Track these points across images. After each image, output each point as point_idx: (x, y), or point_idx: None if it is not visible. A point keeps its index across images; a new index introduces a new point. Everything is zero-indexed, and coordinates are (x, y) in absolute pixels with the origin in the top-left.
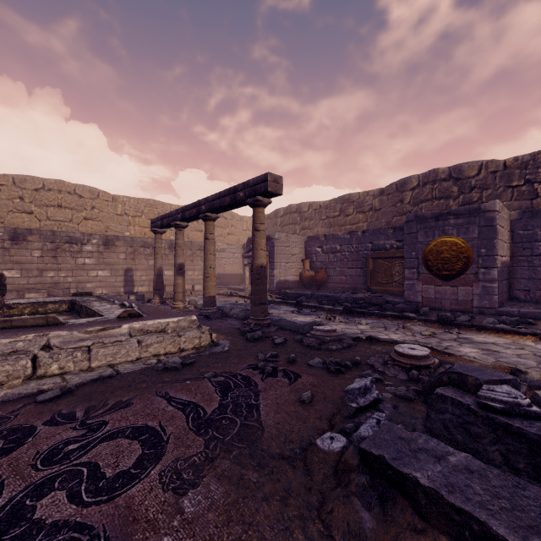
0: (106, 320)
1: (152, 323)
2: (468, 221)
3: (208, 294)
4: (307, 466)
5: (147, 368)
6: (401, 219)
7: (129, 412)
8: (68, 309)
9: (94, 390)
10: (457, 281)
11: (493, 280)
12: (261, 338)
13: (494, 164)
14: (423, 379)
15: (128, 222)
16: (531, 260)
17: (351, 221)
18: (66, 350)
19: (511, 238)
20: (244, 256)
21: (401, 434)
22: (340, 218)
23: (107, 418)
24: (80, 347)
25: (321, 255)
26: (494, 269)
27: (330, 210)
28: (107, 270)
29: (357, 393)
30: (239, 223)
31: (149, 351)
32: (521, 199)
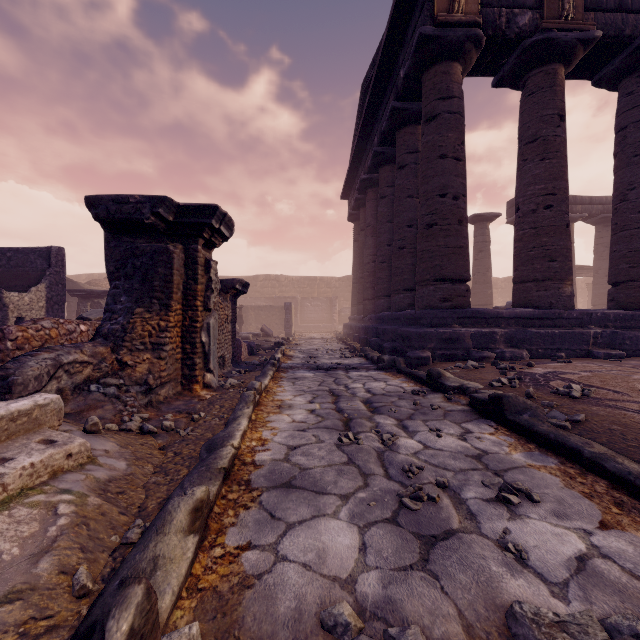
0: None
1: None
2: None
3: None
4: None
5: None
6: None
7: None
8: None
9: None
10: None
11: None
12: None
13: None
14: None
15: None
16: None
17: None
18: None
19: None
20: None
21: None
22: None
23: None
24: None
25: None
26: None
27: None
28: None
29: None
30: None
31: None
32: None
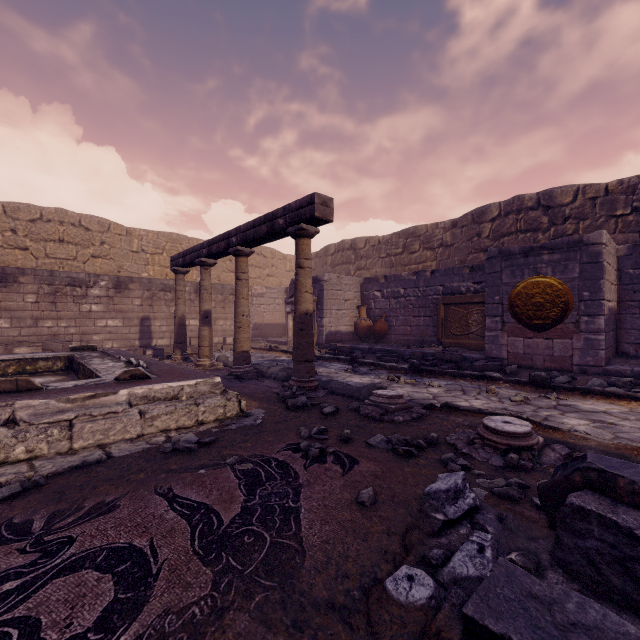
0: (99, 384)
1: (161, 387)
2: (567, 257)
3: (240, 349)
4: (371, 626)
5: (151, 448)
6: (479, 257)
7: (110, 522)
8: (64, 368)
9: (69, 484)
10: (553, 332)
11: (598, 330)
12: (306, 406)
13: (593, 188)
14: (525, 466)
15: (146, 261)
16: None
17: (416, 259)
18: (37, 426)
19: (619, 279)
20: (287, 302)
21: (532, 588)
22: (403, 256)
23: (76, 533)
24: (58, 421)
25: (381, 301)
26: (601, 317)
27: (391, 247)
28: (119, 319)
29: (444, 498)
30: (281, 263)
31: (155, 425)
32: (628, 231)
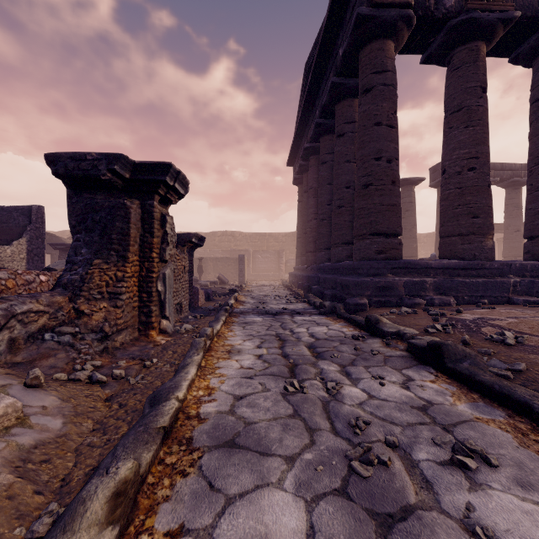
0: None
1: None
2: None
3: None
4: None
5: None
6: None
7: None
8: None
9: None
10: None
11: None
12: None
13: None
14: None
15: None
16: None
17: None
18: None
19: None
20: None
21: None
22: None
23: None
24: None
25: None
26: None
27: None
28: None
29: None
30: None
31: None
32: None
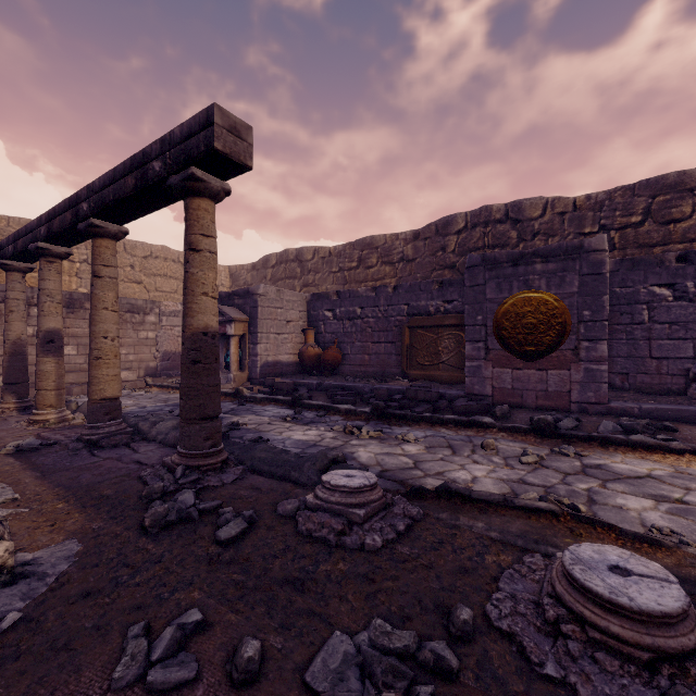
0: None
1: None
2: (564, 267)
3: (98, 394)
4: None
5: None
6: (444, 274)
7: None
8: None
9: None
10: (547, 361)
11: (601, 359)
12: (188, 517)
13: (562, 202)
14: None
15: None
16: (630, 331)
17: (374, 275)
18: None
19: None
20: None
21: None
22: (358, 271)
23: None
24: None
25: (333, 323)
26: (603, 342)
27: (344, 259)
28: None
29: None
30: None
31: None
32: None
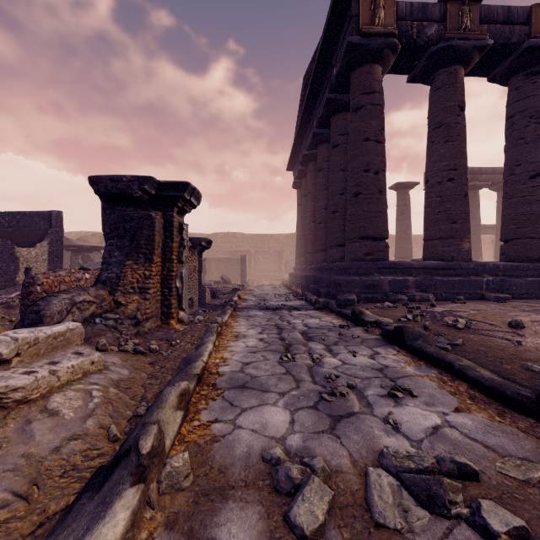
0: None
1: None
2: None
3: None
4: None
5: None
6: None
7: None
8: None
9: None
10: None
11: None
12: None
13: None
14: None
15: None
16: None
17: None
18: None
19: None
20: None
21: None
22: None
23: None
24: None
25: None
26: None
27: None
28: None
29: None
30: None
31: None
32: None
